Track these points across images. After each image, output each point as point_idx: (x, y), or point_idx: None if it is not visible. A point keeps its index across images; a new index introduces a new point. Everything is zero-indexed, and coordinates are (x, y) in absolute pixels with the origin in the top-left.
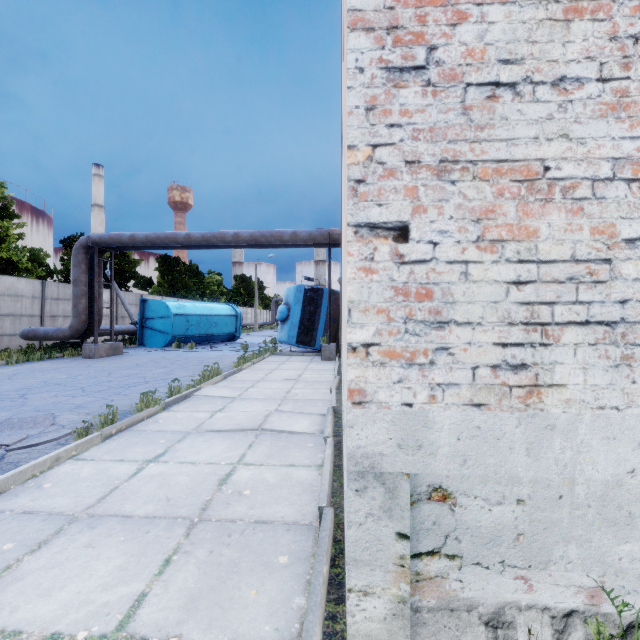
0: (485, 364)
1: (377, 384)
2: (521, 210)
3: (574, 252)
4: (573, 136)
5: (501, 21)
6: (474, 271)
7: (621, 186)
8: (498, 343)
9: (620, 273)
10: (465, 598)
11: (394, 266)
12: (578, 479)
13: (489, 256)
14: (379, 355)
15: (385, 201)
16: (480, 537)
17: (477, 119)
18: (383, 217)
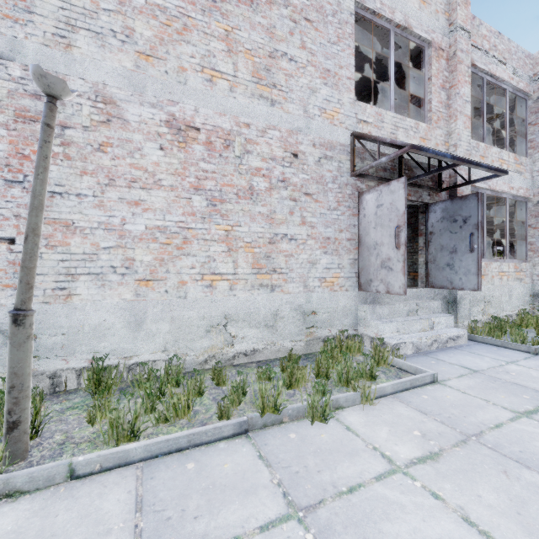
0: (49, 288)
1: (0, 297)
2: (64, 236)
3: (84, 251)
4: (84, 213)
5: (56, 171)
6: (45, 256)
7: (101, 231)
8: (55, 281)
9: (101, 258)
10: (41, 370)
11: (9, 253)
12: (86, 324)
13: (51, 251)
14: (1, 286)
15: (4, 229)
16: (47, 348)
17: (46, 203)
18: (3, 235)
